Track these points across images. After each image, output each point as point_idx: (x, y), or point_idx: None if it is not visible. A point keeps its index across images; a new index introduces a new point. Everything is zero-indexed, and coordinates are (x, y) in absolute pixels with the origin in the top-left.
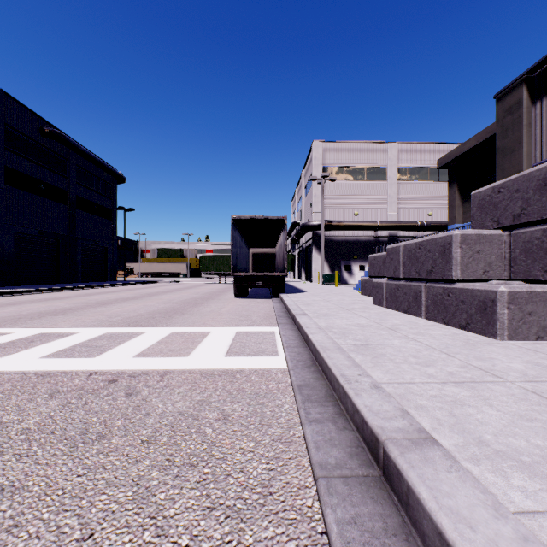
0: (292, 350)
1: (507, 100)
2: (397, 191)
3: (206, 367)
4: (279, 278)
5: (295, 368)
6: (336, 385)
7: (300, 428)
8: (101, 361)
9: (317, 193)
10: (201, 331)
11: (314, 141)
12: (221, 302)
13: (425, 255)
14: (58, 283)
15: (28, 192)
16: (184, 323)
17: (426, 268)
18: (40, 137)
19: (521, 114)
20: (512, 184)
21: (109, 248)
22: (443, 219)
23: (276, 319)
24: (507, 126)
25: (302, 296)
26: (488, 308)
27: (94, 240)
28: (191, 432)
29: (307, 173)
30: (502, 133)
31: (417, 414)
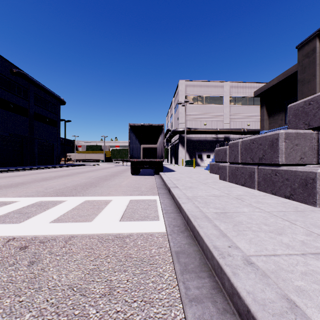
0: (169, 216)
1: (305, 48)
2: (229, 111)
3: (103, 231)
4: (159, 162)
5: (172, 233)
6: (209, 255)
7: (180, 306)
8: (23, 227)
9: (182, 111)
10: (105, 199)
11: (180, 80)
12: (122, 178)
13: (257, 147)
14: (22, 166)
15: (2, 109)
16: (95, 193)
17: (258, 156)
18: (10, 75)
19: (315, 57)
20: (319, 98)
21: (55, 144)
22: (256, 127)
23: (157, 190)
24: (305, 65)
25: (174, 174)
26: (309, 185)
27: (45, 139)
28: (73, 316)
29: (175, 100)
30: (301, 70)
31: (302, 303)
